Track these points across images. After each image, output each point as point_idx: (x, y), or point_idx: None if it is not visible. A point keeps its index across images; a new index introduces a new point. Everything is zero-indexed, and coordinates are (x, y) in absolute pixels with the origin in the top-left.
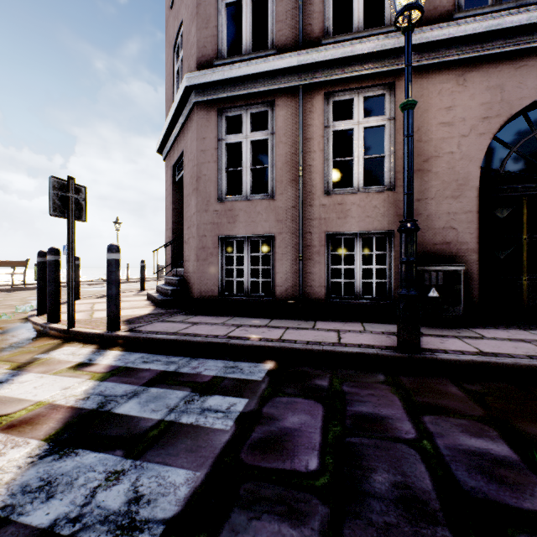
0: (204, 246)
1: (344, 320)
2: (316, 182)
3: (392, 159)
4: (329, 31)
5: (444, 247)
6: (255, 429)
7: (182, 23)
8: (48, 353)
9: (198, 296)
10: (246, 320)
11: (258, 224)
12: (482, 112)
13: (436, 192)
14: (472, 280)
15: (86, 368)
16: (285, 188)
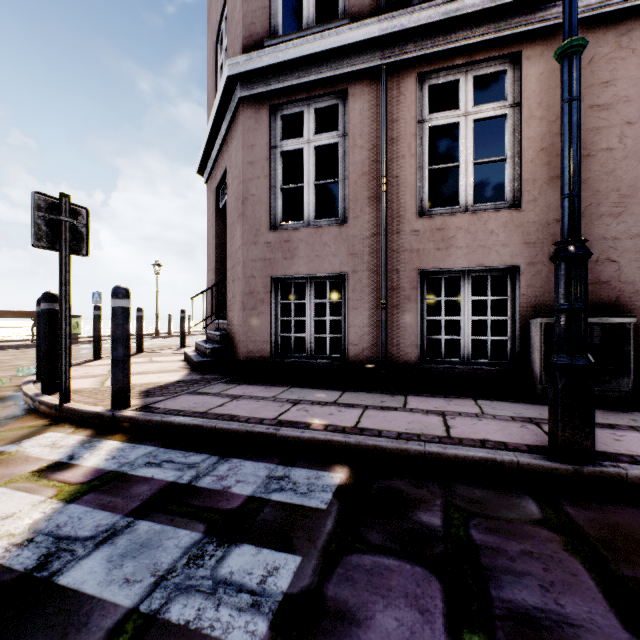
0: (252, 290)
1: (447, 394)
2: (406, 199)
3: (516, 163)
4: None
5: (597, 289)
6: None
7: (226, 2)
8: (19, 443)
9: (244, 357)
10: (307, 392)
11: (324, 260)
12: None
13: (586, 208)
14: None
15: (57, 474)
16: (362, 209)
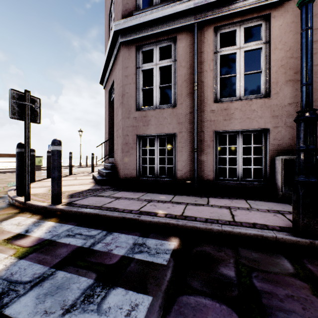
0: (127, 142)
1: (230, 197)
2: (207, 94)
3: (267, 73)
4: None
5: None
6: None
7: None
8: (0, 223)
9: (123, 177)
10: (155, 195)
11: (164, 126)
12: None
13: None
14: None
15: (17, 241)
16: (184, 99)
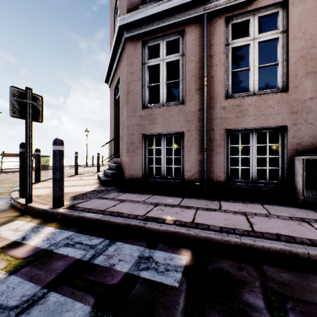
0: (132, 141)
1: (244, 200)
2: (218, 89)
3: (285, 66)
4: None
5: None
6: None
7: None
8: None
9: (128, 178)
10: (162, 198)
11: (171, 124)
12: None
13: None
14: None
15: (11, 251)
16: (193, 95)
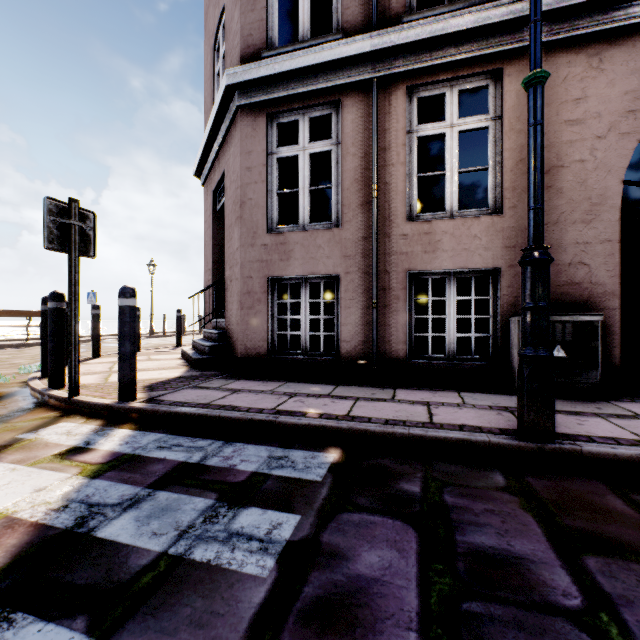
0: (249, 290)
1: (433, 387)
2: (395, 205)
3: (498, 173)
4: (412, 5)
5: (571, 290)
6: (309, 577)
7: (224, 11)
8: (36, 432)
9: (242, 354)
10: (302, 386)
11: (318, 261)
12: (625, 104)
13: (560, 215)
14: (612, 335)
15: (77, 456)
16: (354, 214)
